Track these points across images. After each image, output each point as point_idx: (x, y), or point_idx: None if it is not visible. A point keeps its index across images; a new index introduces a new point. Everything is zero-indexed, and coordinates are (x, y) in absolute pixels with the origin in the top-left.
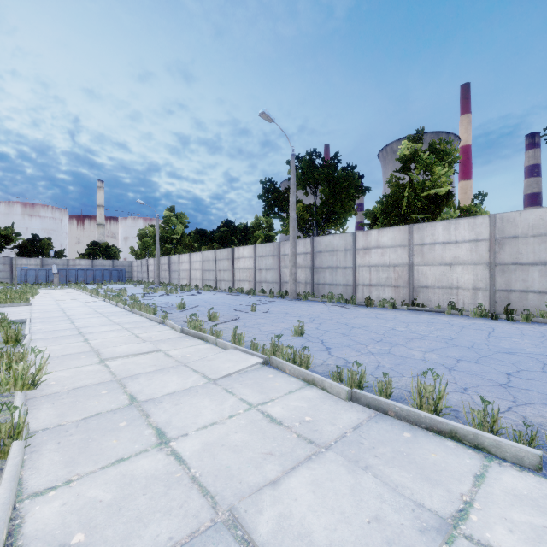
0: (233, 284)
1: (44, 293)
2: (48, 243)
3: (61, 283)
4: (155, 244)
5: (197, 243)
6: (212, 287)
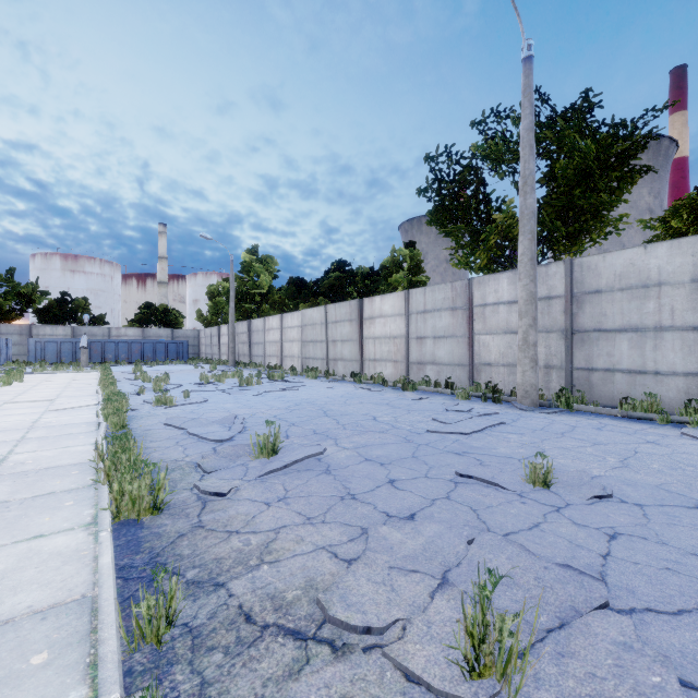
0: (361, 366)
1: (32, 381)
2: (83, 304)
3: (95, 362)
4: (228, 304)
5: (293, 299)
6: (320, 371)
